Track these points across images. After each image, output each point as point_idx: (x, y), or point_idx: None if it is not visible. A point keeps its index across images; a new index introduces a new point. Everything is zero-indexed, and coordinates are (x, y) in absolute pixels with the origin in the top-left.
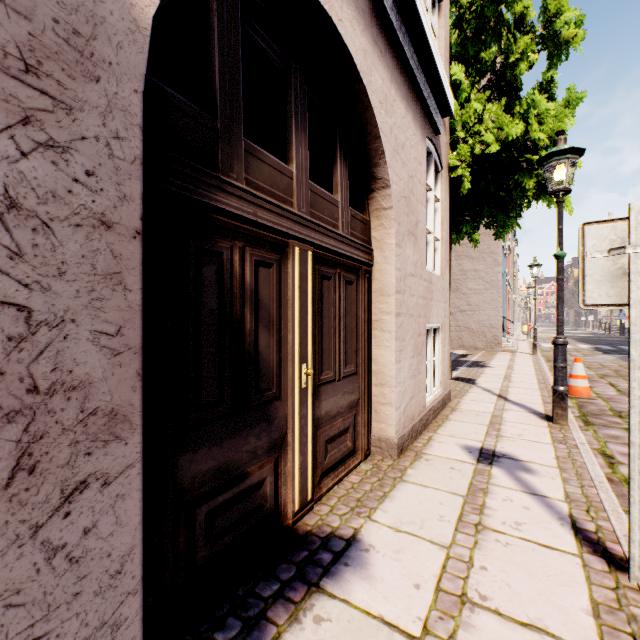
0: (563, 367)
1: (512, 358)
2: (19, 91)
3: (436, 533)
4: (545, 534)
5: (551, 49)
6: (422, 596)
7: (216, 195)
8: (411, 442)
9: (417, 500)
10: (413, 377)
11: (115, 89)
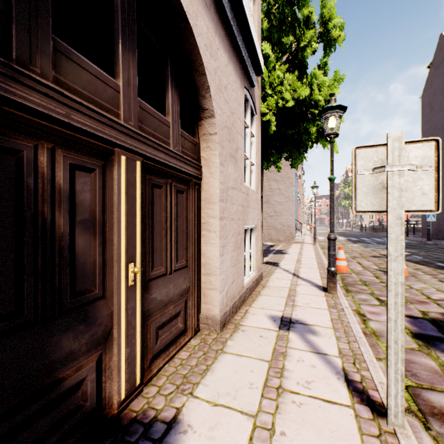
0: (334, 254)
1: (301, 247)
2: None
3: (246, 402)
4: (327, 389)
5: (325, 42)
6: None
7: (6, 84)
8: (232, 316)
9: (233, 370)
10: (234, 266)
11: None
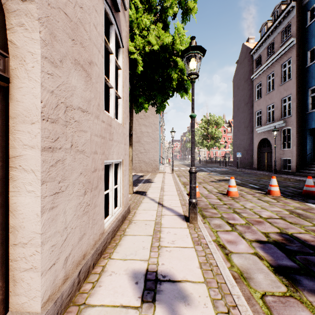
0: (195, 187)
1: (164, 176)
2: None
3: None
4: None
5: (183, 9)
6: None
7: None
8: (78, 289)
9: None
10: (85, 214)
11: None
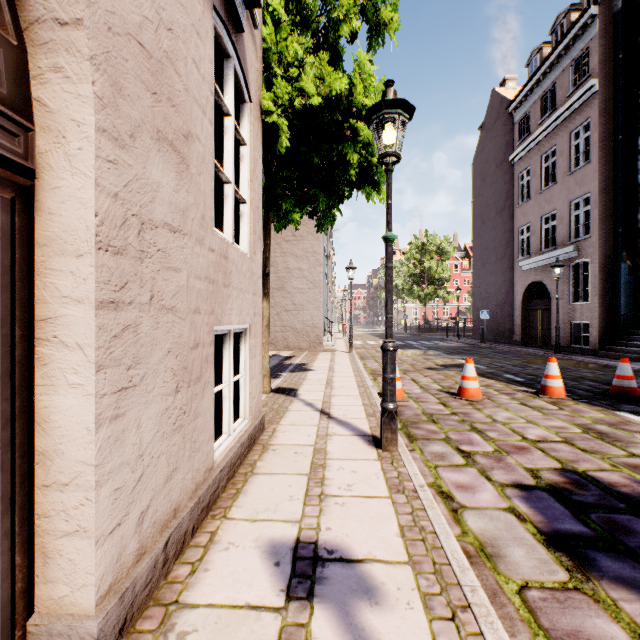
0: (393, 378)
1: (333, 358)
2: None
3: None
4: None
5: (372, 23)
6: None
7: None
8: (164, 574)
9: None
10: (176, 431)
11: None
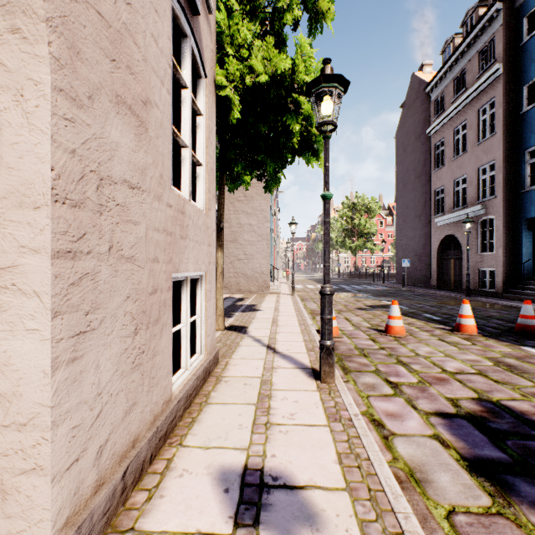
0: (330, 319)
1: (278, 299)
2: None
3: None
4: None
5: (311, 13)
6: None
7: None
8: (122, 501)
9: None
10: (135, 369)
11: None
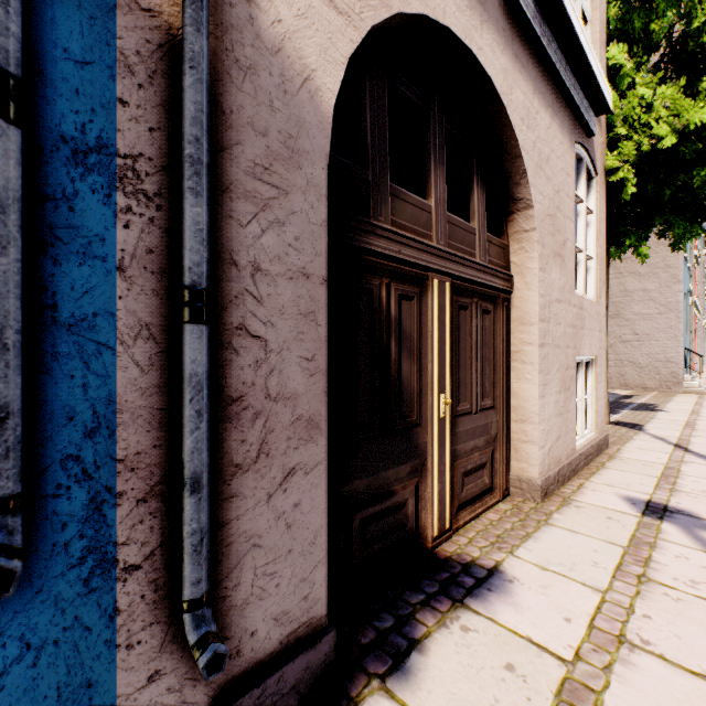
0: None
1: (699, 401)
2: (261, 188)
3: (589, 577)
4: None
5: None
6: (573, 629)
7: (369, 239)
8: (557, 487)
9: (566, 544)
10: (559, 415)
11: (311, 171)
